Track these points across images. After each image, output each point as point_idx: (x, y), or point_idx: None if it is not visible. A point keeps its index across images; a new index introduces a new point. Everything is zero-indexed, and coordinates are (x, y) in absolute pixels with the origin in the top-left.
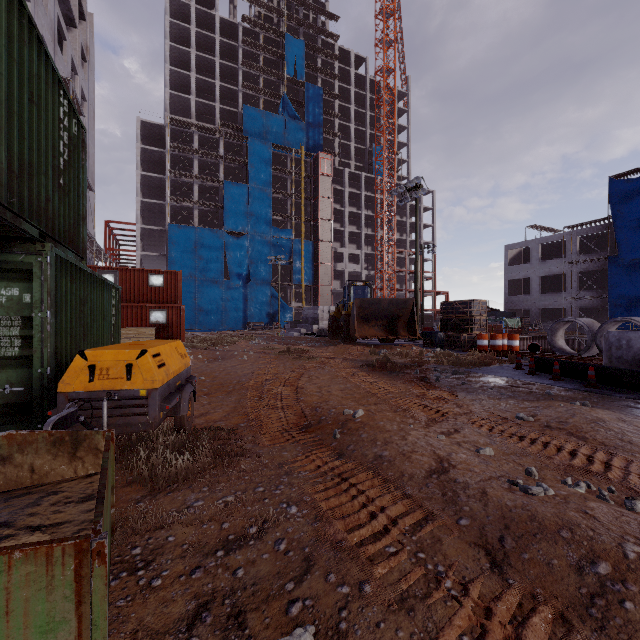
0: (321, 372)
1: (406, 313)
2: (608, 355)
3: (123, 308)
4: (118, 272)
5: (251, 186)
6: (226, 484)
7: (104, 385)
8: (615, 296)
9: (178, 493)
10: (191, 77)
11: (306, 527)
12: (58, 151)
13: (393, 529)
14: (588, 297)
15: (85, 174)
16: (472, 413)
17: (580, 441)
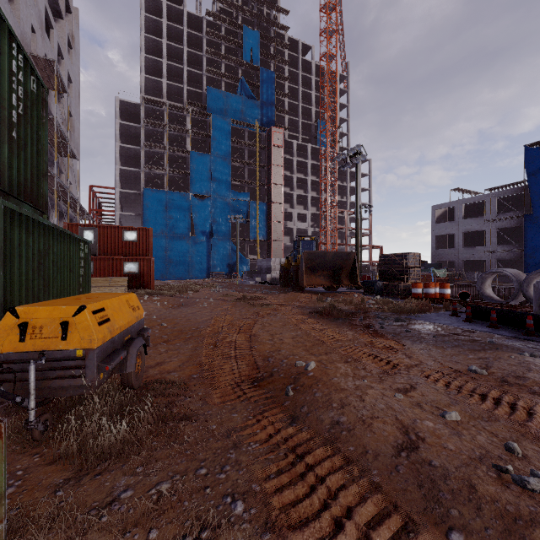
0: (273, 319)
1: (348, 264)
2: (538, 303)
3: (100, 260)
4: (97, 229)
5: (214, 156)
6: (164, 462)
7: (36, 345)
8: (530, 249)
9: (107, 476)
10: (162, 63)
11: None
12: (10, 104)
13: None
14: (506, 250)
15: (46, 132)
16: (423, 365)
17: None
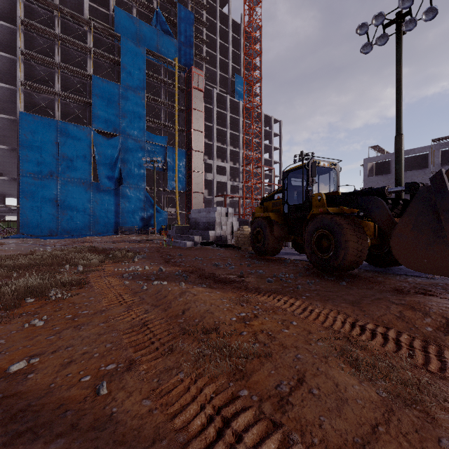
0: None
1: None
2: None
3: None
4: None
5: (123, 86)
6: None
7: None
8: None
9: None
10: None
11: None
12: None
13: None
14: None
15: None
16: None
17: None
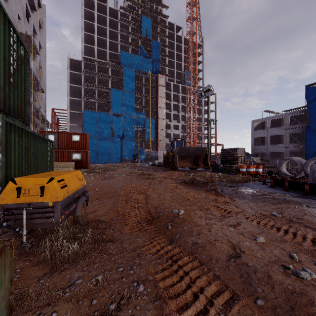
0: (159, 186)
1: (203, 154)
2: (312, 177)
3: (58, 152)
4: (56, 134)
5: (124, 91)
6: (99, 264)
7: (26, 199)
8: (308, 146)
9: (67, 272)
10: (94, 37)
11: (149, 305)
12: (9, 62)
13: (211, 309)
14: (295, 146)
15: (29, 78)
16: (245, 211)
17: (314, 231)
